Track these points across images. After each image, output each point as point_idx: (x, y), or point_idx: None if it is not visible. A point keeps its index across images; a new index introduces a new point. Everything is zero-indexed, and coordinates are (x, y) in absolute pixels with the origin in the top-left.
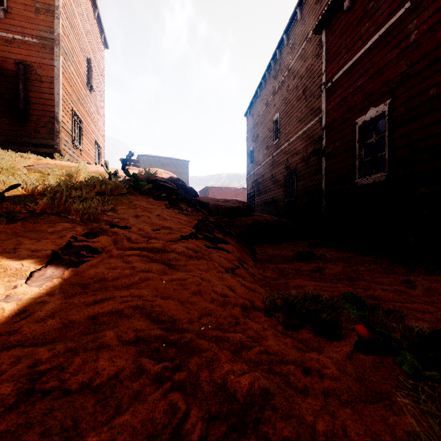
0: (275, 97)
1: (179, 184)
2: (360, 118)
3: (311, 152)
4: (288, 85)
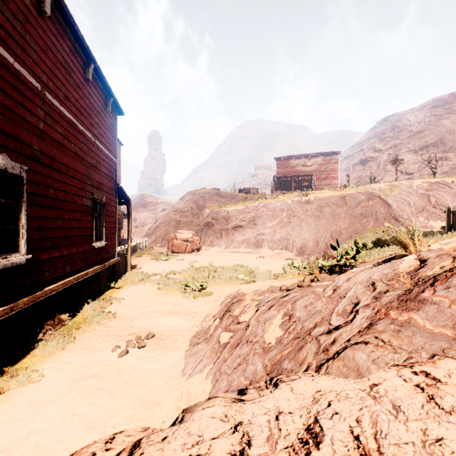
0: None
1: None
2: None
3: None
4: None
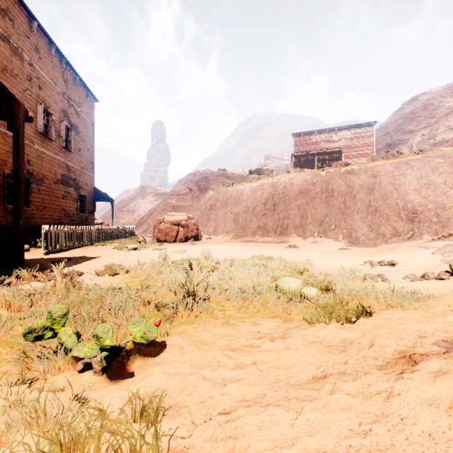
0: None
1: None
2: None
3: None
4: None
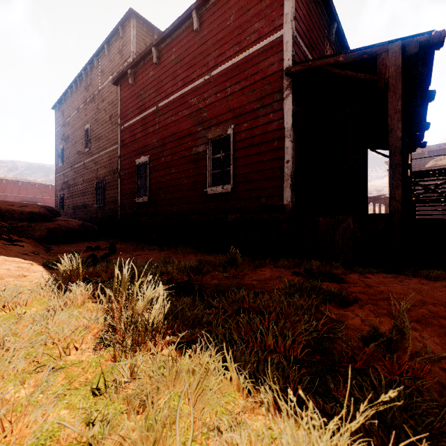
0: (86, 107)
1: None
2: (138, 160)
3: (115, 169)
4: (98, 104)
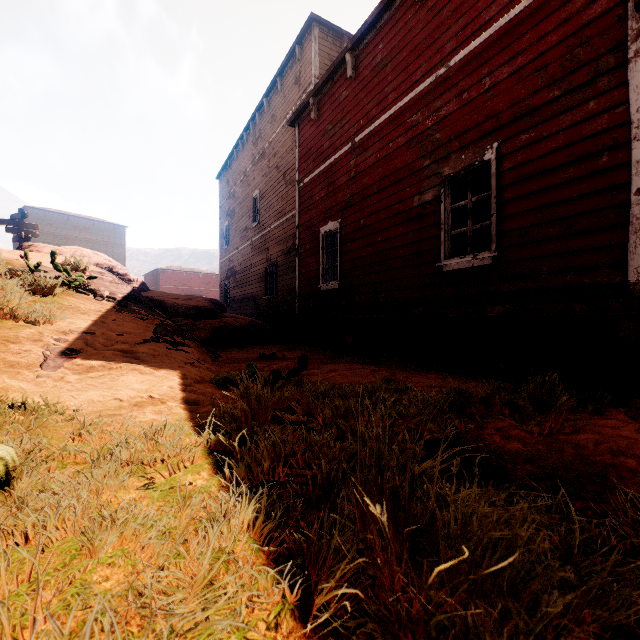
0: (255, 168)
1: (119, 273)
2: (323, 228)
3: (291, 246)
4: (269, 161)
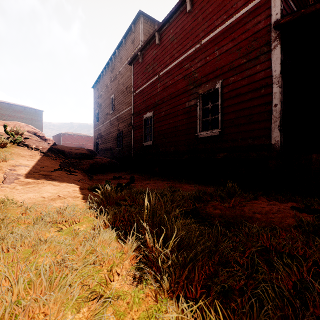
0: (111, 84)
1: (40, 135)
2: (145, 115)
3: (129, 123)
4: (119, 80)
